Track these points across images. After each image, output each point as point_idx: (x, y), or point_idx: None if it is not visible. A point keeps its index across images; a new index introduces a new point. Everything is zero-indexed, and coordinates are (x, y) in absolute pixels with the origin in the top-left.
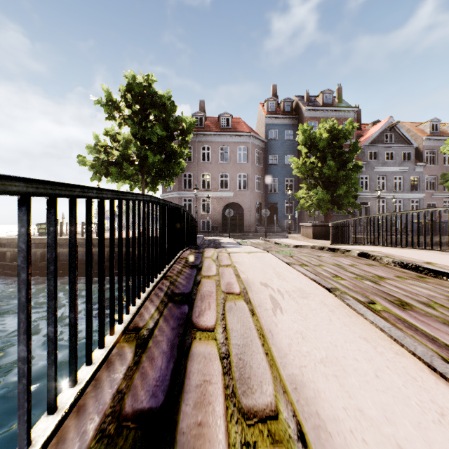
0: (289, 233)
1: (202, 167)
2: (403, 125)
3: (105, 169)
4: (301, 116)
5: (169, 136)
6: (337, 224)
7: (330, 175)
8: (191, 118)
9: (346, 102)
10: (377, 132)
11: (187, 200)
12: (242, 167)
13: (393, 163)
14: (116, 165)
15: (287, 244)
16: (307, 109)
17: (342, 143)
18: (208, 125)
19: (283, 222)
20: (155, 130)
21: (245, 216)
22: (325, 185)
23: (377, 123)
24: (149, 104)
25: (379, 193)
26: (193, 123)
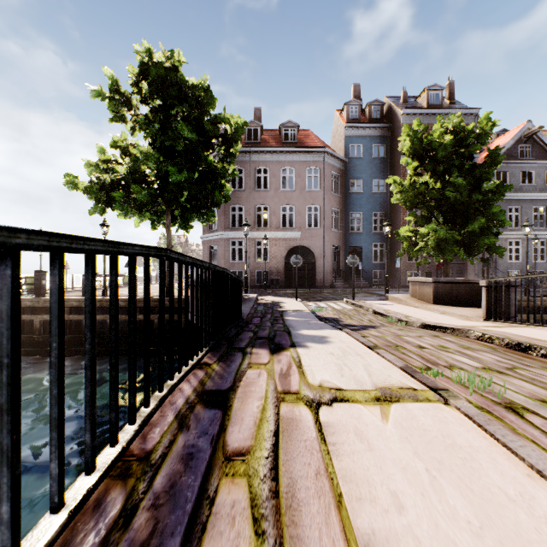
0: (386, 292)
1: (257, 197)
2: (544, 134)
3: (107, 195)
4: (396, 124)
5: (203, 143)
6: (496, 283)
7: (456, 201)
8: (239, 118)
9: (460, 102)
10: (509, 143)
11: (237, 242)
12: (313, 196)
13: (532, 188)
14: (126, 189)
15: (400, 317)
16: (406, 113)
17: (475, 150)
18: (265, 140)
19: (369, 272)
20: (179, 130)
21: (317, 265)
22: (445, 218)
23: (502, 133)
24: (175, 98)
25: (527, 229)
26: (241, 126)
